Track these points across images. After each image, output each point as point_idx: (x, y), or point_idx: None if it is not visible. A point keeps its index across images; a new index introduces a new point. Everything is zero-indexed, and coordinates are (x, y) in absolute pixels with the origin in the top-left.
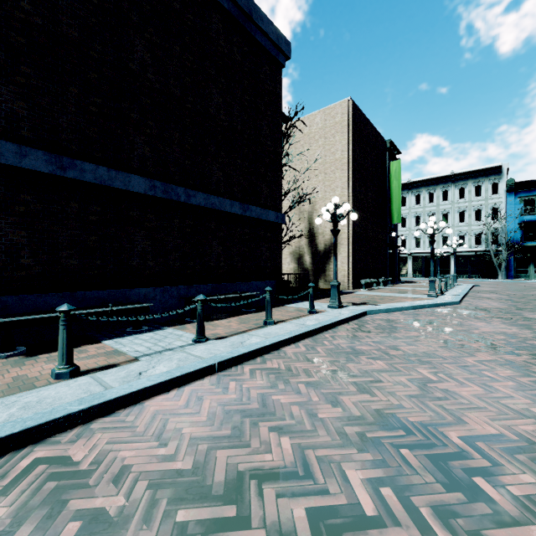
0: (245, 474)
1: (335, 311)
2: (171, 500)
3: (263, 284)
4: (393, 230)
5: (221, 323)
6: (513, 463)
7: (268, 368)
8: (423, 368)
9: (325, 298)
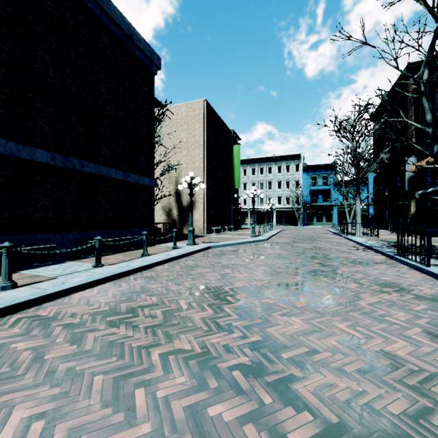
0: (135, 307)
1: (190, 247)
2: (102, 317)
3: (140, 230)
4: (235, 193)
5: (110, 257)
6: (243, 292)
7: (145, 276)
8: (228, 270)
9: (186, 240)
